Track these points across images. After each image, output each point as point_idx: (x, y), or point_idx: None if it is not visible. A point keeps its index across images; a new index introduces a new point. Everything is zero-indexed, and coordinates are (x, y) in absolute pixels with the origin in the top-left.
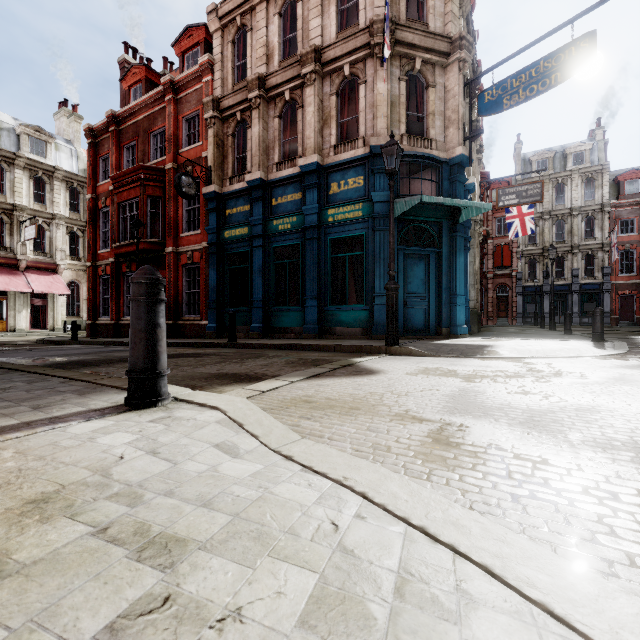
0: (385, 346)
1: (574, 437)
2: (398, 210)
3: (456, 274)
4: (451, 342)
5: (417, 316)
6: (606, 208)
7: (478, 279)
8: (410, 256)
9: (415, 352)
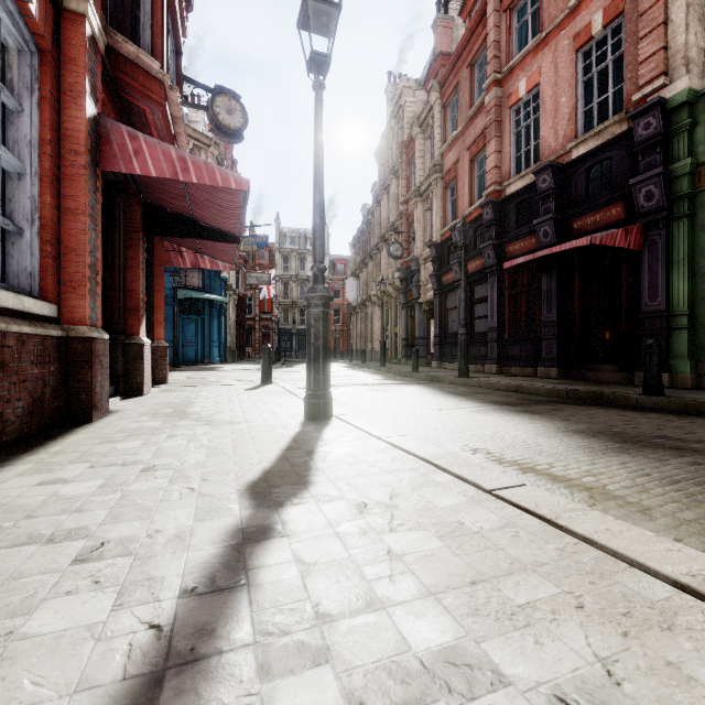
0: (173, 368)
1: (211, 376)
2: (179, 296)
3: (213, 330)
4: (207, 366)
5: (191, 353)
6: (327, 280)
7: (235, 328)
8: (187, 319)
9: (187, 370)
